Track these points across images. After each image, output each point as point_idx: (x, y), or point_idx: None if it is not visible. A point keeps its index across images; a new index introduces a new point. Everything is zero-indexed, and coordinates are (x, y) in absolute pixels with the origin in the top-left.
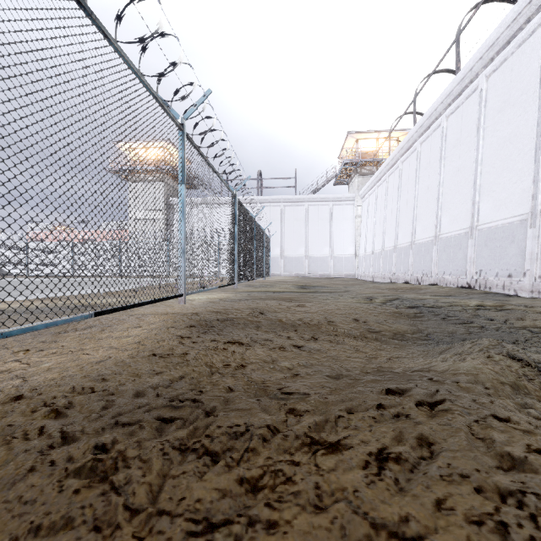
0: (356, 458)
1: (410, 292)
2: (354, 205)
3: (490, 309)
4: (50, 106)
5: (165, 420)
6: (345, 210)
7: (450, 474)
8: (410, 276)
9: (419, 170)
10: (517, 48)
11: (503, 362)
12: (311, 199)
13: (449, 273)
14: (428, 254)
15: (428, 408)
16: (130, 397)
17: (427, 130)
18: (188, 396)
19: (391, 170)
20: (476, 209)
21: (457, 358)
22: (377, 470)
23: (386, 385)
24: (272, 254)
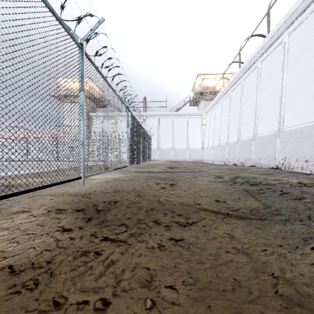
0: None
1: (241, 171)
2: (201, 118)
3: (310, 186)
4: None
5: None
6: (196, 121)
7: None
8: (237, 161)
9: (243, 95)
10: (310, 14)
11: None
12: (176, 114)
13: (263, 159)
14: (249, 147)
15: None
16: None
17: (248, 70)
18: None
19: (224, 96)
20: (282, 118)
21: None
22: None
23: None
24: (152, 147)
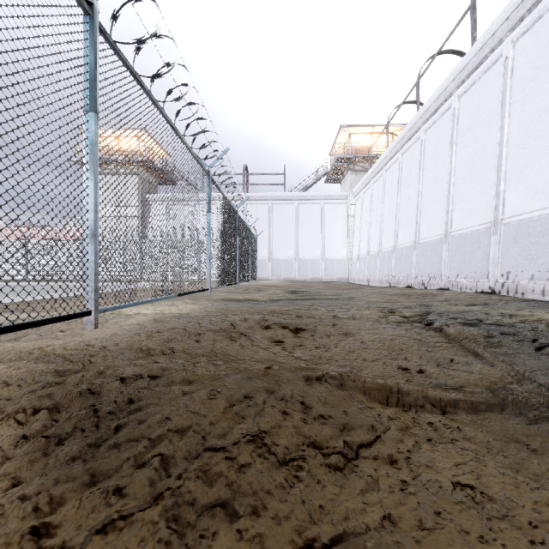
0: None
1: (425, 298)
2: (347, 204)
3: None
4: None
5: None
6: (337, 209)
7: None
8: (413, 280)
9: (424, 160)
10: None
11: None
12: (301, 196)
13: (464, 276)
14: (437, 254)
15: None
16: None
17: (433, 115)
18: None
19: (389, 163)
20: (501, 199)
21: None
22: None
23: None
24: (259, 255)
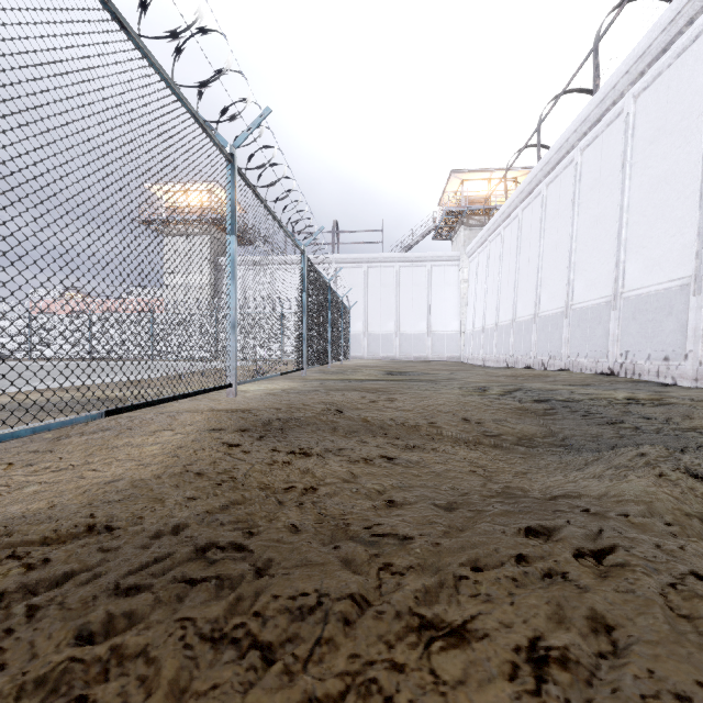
0: (496, 659)
1: (534, 380)
2: (459, 267)
3: (645, 404)
4: (39, 120)
5: (192, 584)
6: (447, 272)
7: (657, 693)
8: (533, 359)
9: (545, 220)
10: (676, 59)
11: (683, 482)
12: (403, 258)
13: (584, 355)
14: (557, 329)
15: (594, 561)
16: (144, 543)
17: (555, 168)
18: (230, 541)
19: (508, 220)
20: (621, 270)
21: (615, 476)
22: (534, 684)
23: (524, 521)
24: (352, 330)
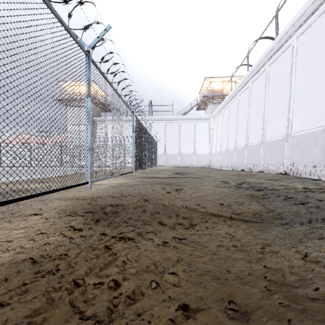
0: None
1: (248, 177)
2: (209, 122)
3: (315, 191)
4: None
5: None
6: (203, 125)
7: None
8: (245, 166)
9: (251, 99)
10: (318, 17)
11: None
12: (182, 118)
13: (271, 164)
14: (257, 152)
15: None
16: None
17: (256, 74)
18: None
19: (232, 100)
20: (290, 123)
21: None
22: None
23: None
24: (158, 152)
